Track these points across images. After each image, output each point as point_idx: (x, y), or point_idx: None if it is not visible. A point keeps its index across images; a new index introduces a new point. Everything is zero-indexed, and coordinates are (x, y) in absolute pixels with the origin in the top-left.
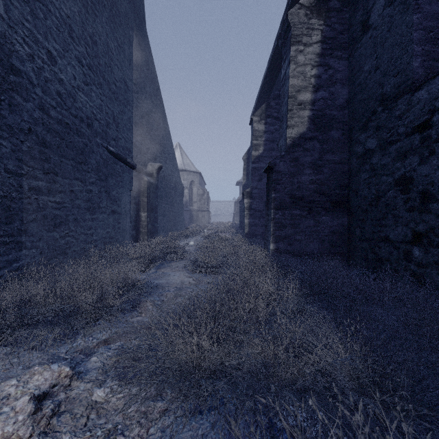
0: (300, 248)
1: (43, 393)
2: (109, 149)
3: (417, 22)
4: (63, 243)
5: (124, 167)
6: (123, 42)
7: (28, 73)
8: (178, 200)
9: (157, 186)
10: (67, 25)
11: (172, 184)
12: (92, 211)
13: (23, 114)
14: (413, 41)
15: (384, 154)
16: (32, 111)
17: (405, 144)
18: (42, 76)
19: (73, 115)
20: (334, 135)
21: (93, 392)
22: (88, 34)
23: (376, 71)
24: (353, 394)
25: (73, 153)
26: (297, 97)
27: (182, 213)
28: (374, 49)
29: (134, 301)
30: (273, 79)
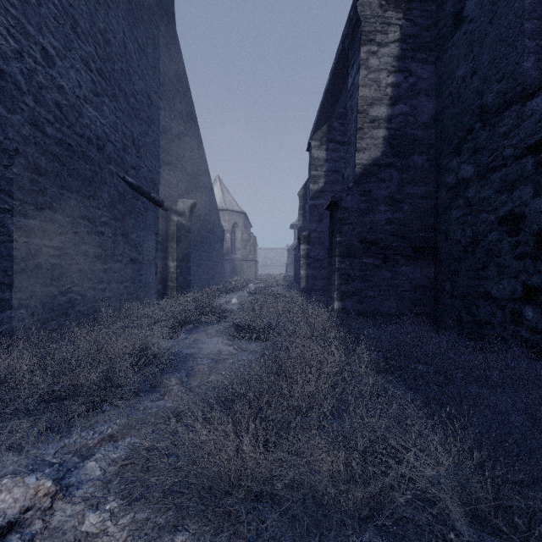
0: (372, 307)
1: (8, 523)
2: (127, 179)
3: (529, 8)
4: (64, 301)
5: (147, 204)
6: (145, 44)
7: (14, 76)
8: (216, 247)
9: (190, 228)
10: (69, 16)
11: (209, 227)
12: (104, 260)
13: (7, 129)
14: (525, 34)
15: (484, 185)
16: (20, 126)
17: (513, 170)
18: (35, 81)
19: (78, 134)
20: (417, 161)
21: (85, 517)
22: (99, 30)
23: (473, 77)
24: (466, 527)
25: (77, 183)
26: (369, 112)
27: (222, 263)
28: (471, 48)
29: (154, 378)
30: (336, 94)
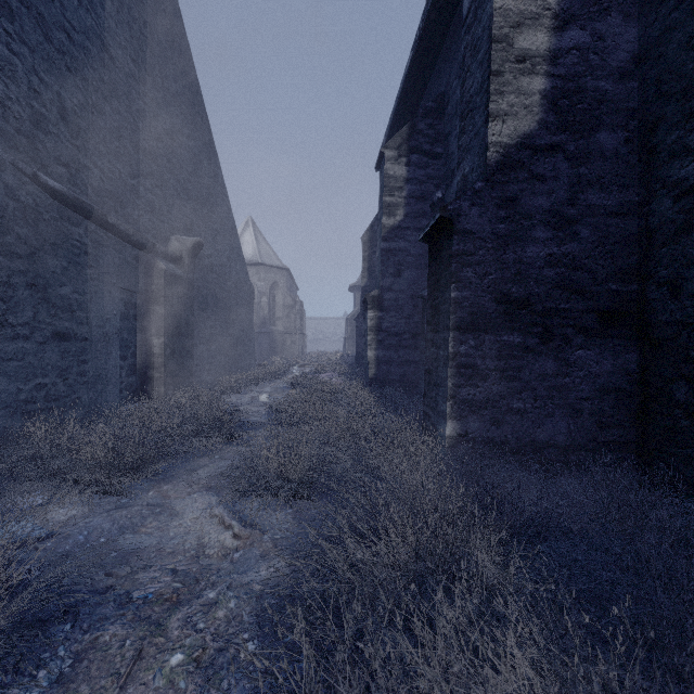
0: (521, 432)
1: None
2: (44, 182)
3: None
4: None
5: (101, 235)
6: None
7: None
8: (242, 314)
9: (192, 283)
10: None
11: (230, 284)
12: None
13: None
14: None
15: None
16: None
17: None
18: None
19: None
20: (605, 142)
21: None
22: None
23: None
24: None
25: None
26: (514, 41)
27: (250, 338)
28: None
29: None
30: (420, 84)
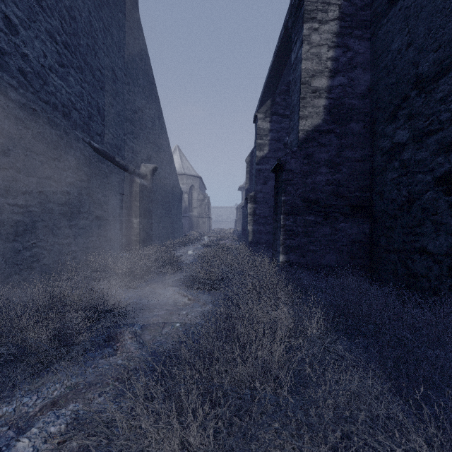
0: (314, 260)
1: None
2: (92, 145)
3: None
4: (28, 255)
5: (112, 167)
6: (110, 25)
7: None
8: (175, 205)
9: (151, 189)
10: None
11: (169, 188)
12: (69, 217)
13: None
14: None
15: (420, 148)
16: None
17: (451, 133)
18: None
19: (43, 100)
20: (354, 128)
21: None
22: (64, 7)
23: (409, 48)
24: None
25: (42, 146)
26: (311, 83)
27: (180, 219)
28: (406, 22)
29: (109, 332)
30: (278, 74)
